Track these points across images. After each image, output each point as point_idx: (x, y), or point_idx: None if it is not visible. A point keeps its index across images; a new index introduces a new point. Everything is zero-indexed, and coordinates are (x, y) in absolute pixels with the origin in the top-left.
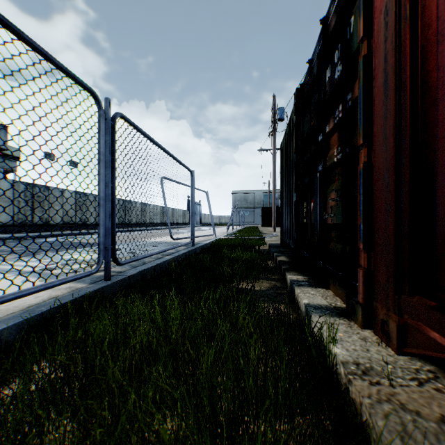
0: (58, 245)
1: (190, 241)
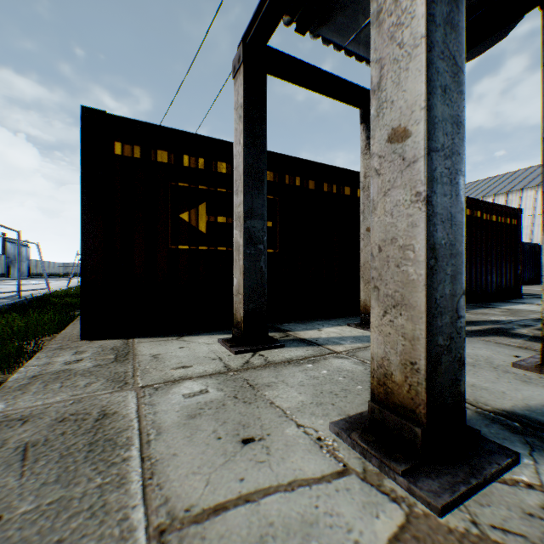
0: None
1: (18, 294)
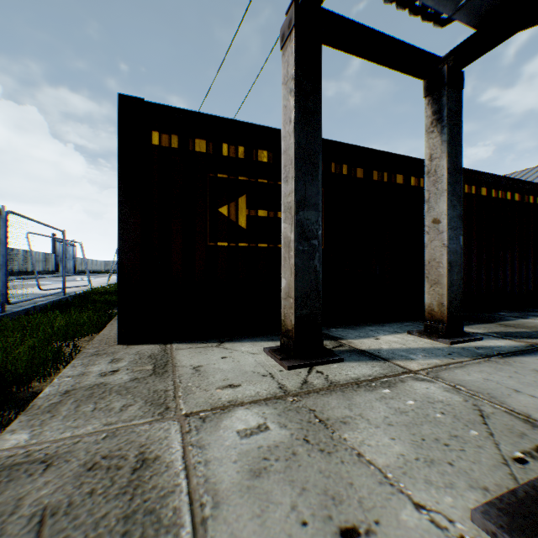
0: None
1: (63, 291)
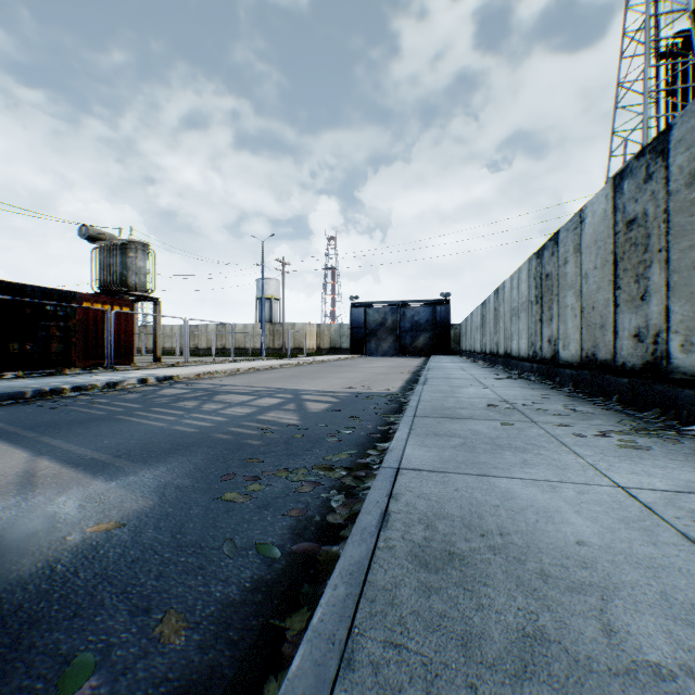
0: (110, 417)
1: None
